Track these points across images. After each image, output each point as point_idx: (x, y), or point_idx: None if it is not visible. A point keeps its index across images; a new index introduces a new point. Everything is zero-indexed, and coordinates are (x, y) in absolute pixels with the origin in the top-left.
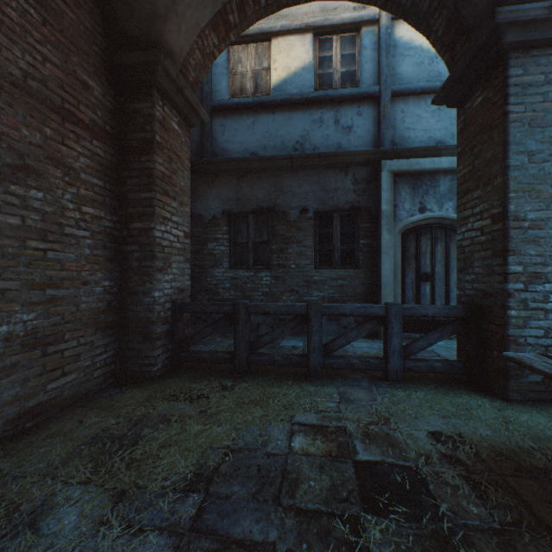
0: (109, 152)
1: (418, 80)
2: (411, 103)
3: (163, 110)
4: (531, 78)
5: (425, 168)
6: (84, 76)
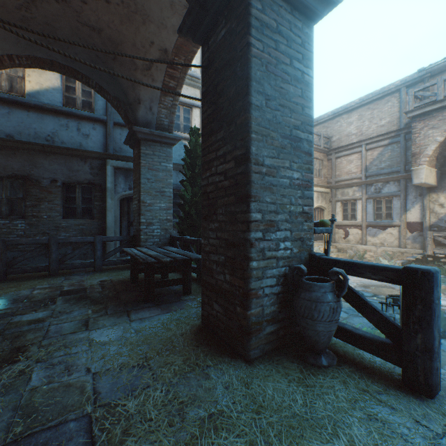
0: None
1: None
2: (126, 131)
3: None
4: (149, 152)
5: (132, 168)
6: None
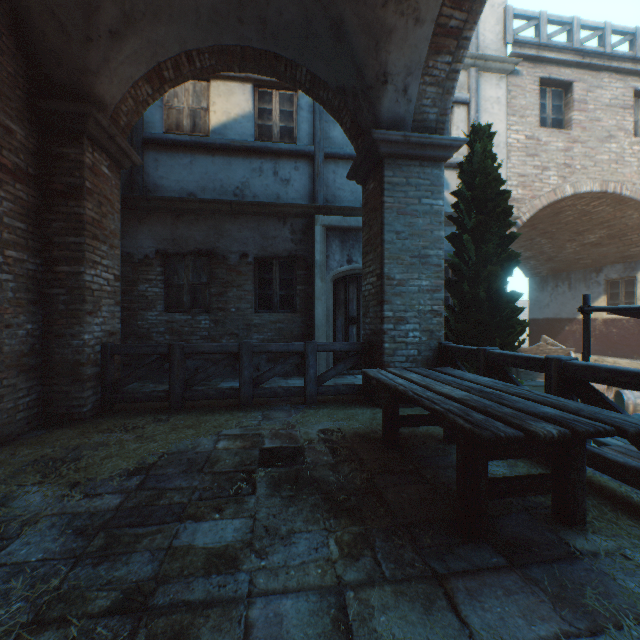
0: (33, 194)
1: (347, 147)
2: (341, 166)
3: (93, 156)
4: (398, 180)
5: (351, 226)
6: (8, 121)
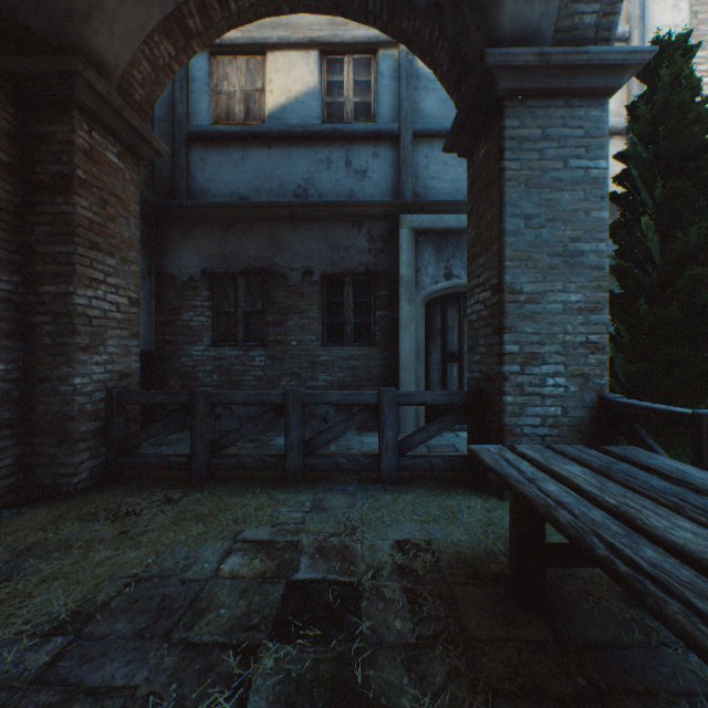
0: (7, 188)
1: (445, 120)
2: (437, 147)
3: (90, 137)
4: (528, 132)
5: (451, 226)
6: None
